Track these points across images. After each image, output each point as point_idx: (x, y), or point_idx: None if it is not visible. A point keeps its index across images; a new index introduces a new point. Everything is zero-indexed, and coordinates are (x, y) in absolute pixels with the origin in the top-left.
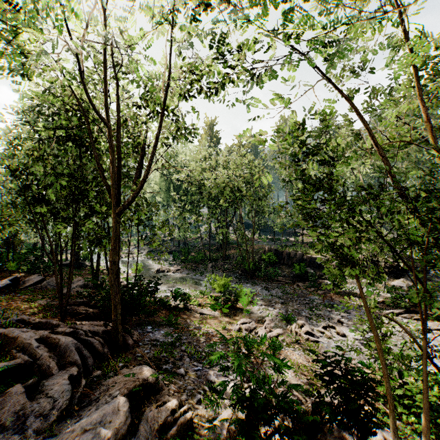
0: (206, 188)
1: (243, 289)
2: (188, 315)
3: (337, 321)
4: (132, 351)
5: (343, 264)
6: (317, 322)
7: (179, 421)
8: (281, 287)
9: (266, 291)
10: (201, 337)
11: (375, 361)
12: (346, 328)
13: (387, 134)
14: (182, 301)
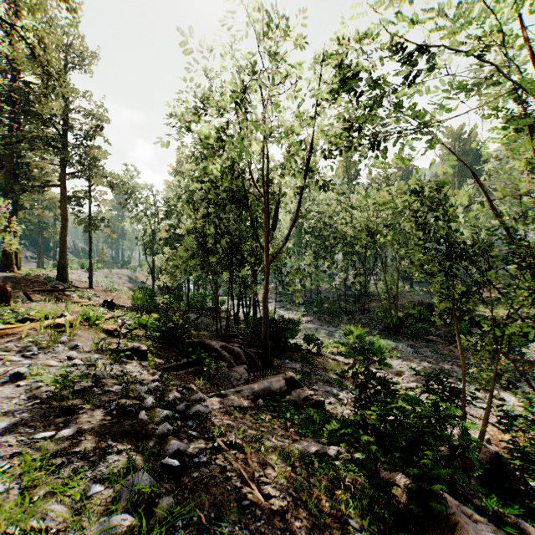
0: (341, 232)
1: (379, 339)
2: (321, 359)
3: (498, 386)
4: (277, 370)
5: (439, 300)
6: (470, 384)
7: (315, 399)
8: (432, 346)
9: (411, 349)
10: (333, 375)
11: (483, 388)
12: (508, 395)
13: (519, 182)
14: (315, 348)
